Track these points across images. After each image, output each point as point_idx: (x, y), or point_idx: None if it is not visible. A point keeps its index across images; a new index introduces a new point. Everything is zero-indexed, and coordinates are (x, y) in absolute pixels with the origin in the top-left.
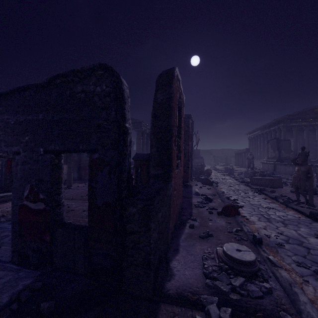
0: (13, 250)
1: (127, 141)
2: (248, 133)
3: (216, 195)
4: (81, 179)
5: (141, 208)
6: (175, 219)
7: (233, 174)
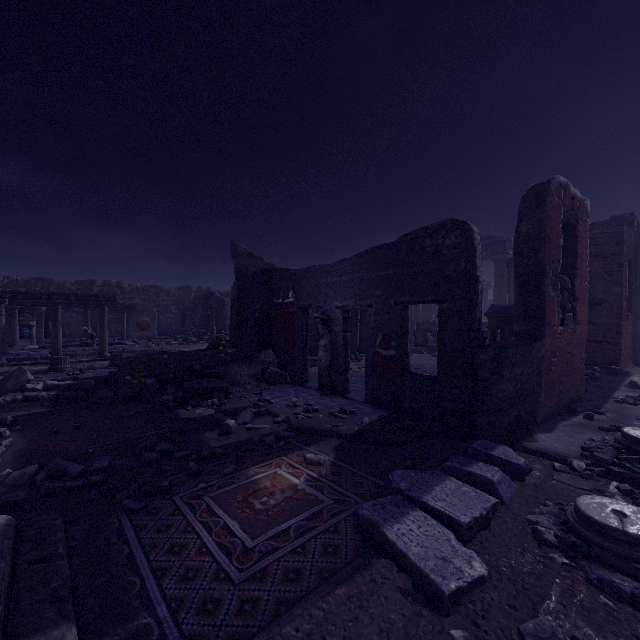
0: (366, 392)
1: (478, 290)
2: None
3: None
4: None
5: (493, 356)
6: (556, 401)
7: None
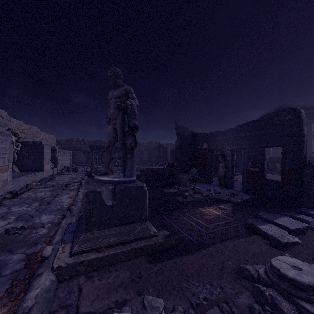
0: (243, 187)
1: (303, 140)
2: None
3: None
4: None
5: (312, 171)
6: None
7: None
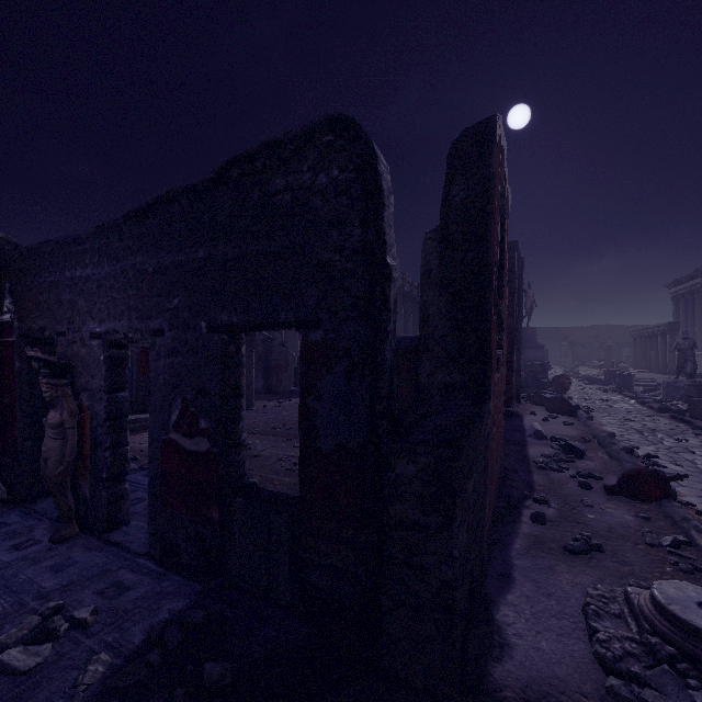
0: (151, 531)
1: (389, 300)
2: (672, 283)
3: (592, 441)
4: (270, 392)
5: (429, 467)
6: (494, 496)
7: (632, 390)
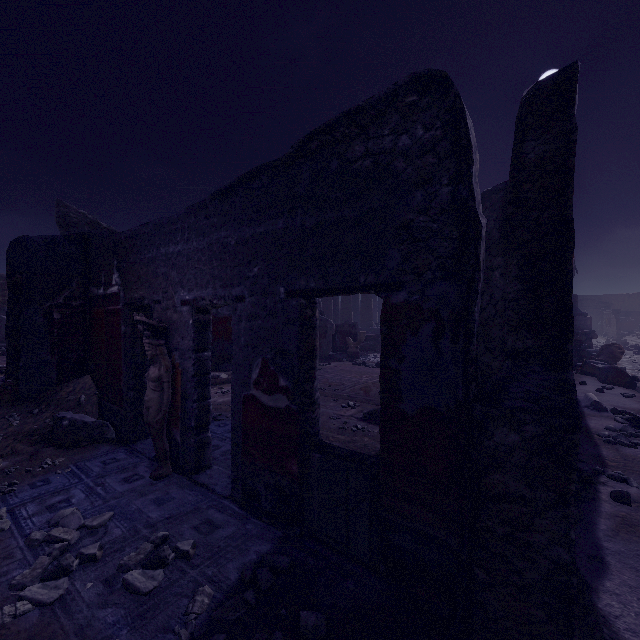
0: (233, 477)
1: (479, 259)
2: None
3: None
4: None
5: (537, 437)
6: None
7: None
